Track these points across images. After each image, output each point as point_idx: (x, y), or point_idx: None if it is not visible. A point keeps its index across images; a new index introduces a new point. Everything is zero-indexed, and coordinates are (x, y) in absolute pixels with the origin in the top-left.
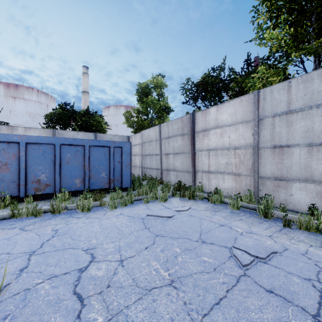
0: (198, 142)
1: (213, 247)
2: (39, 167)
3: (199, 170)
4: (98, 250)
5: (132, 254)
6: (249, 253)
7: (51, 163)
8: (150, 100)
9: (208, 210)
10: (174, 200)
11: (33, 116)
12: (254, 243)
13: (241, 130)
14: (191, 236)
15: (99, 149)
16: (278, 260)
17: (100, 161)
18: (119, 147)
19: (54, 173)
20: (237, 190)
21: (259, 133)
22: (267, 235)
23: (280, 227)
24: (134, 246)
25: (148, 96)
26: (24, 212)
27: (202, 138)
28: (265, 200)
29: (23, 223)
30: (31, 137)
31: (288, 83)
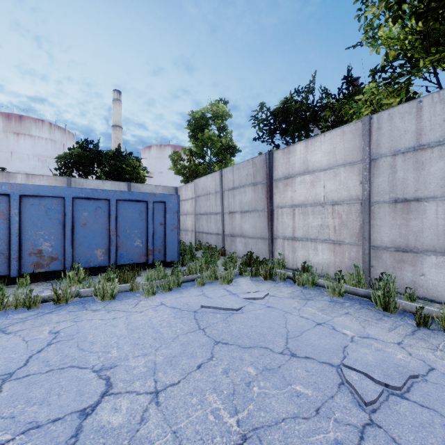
0: (277, 194)
1: (309, 365)
2: (40, 232)
3: (279, 236)
4: (119, 371)
5: (175, 380)
6: (373, 377)
7: (58, 225)
8: (207, 136)
9: (295, 297)
10: (243, 281)
11: (44, 160)
12: (378, 358)
13: (342, 176)
14: (273, 343)
15: (131, 204)
16: (424, 392)
17: (133, 223)
18: (161, 202)
19: (63, 241)
20: (336, 266)
21: (371, 181)
22: (394, 341)
23: (413, 327)
24: (179, 362)
25: (204, 130)
26: (11, 302)
27: (283, 189)
28: (385, 284)
29: (7, 319)
30: (29, 187)
31: (417, 103)
